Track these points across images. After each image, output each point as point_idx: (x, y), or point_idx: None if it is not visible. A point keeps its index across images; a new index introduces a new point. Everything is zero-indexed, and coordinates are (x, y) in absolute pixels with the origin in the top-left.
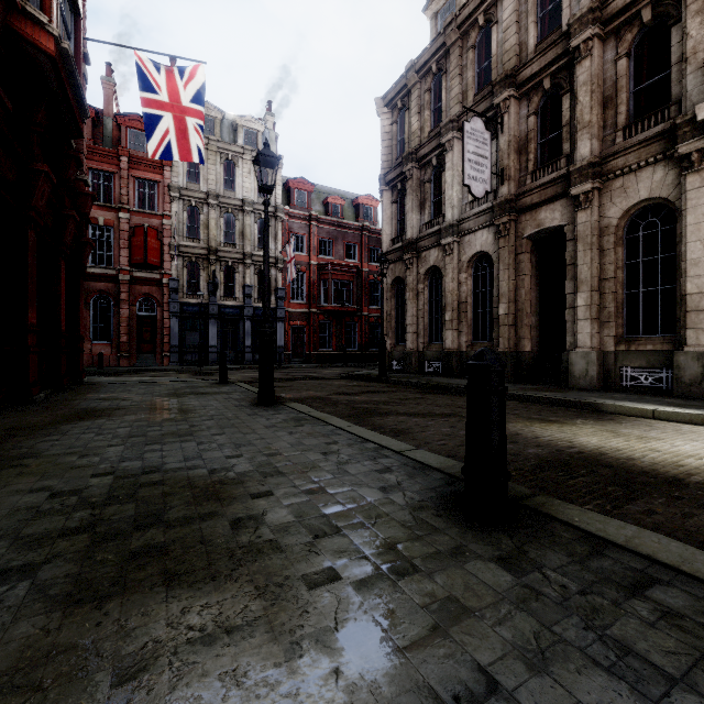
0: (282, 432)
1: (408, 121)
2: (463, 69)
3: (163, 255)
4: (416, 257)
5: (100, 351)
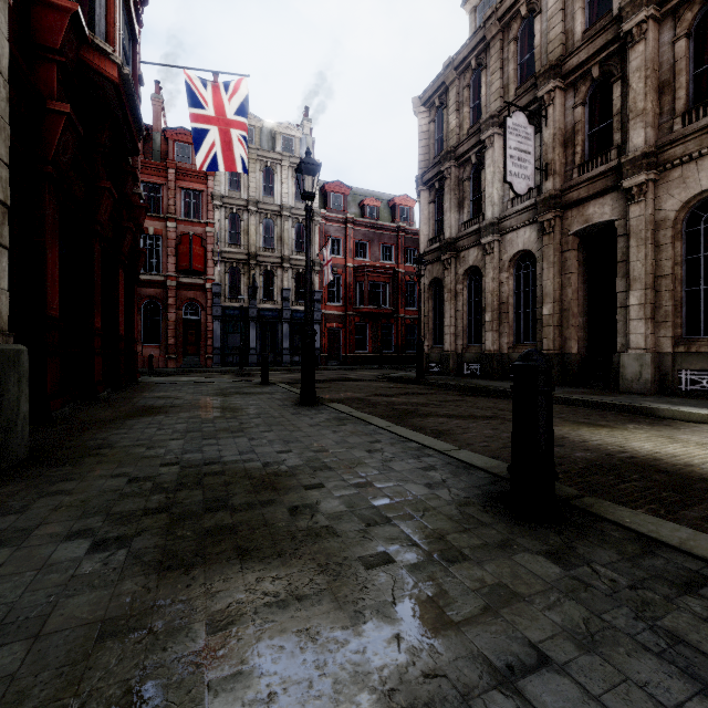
0: (326, 431)
1: (446, 119)
2: (504, 63)
3: (206, 261)
4: (454, 258)
5: (150, 353)
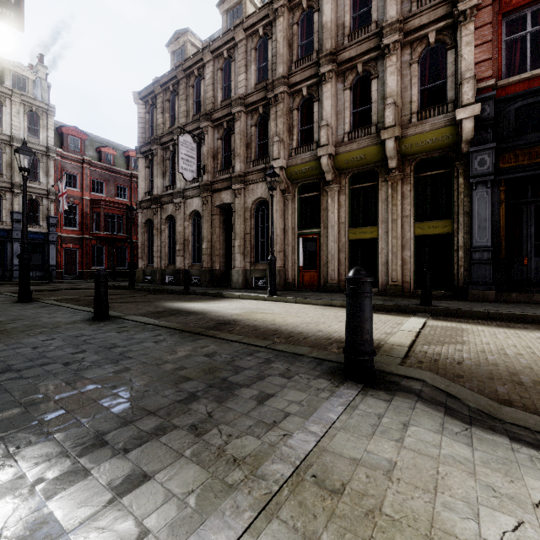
0: (30, 310)
1: (156, 115)
2: (187, 97)
3: None
4: (160, 208)
5: None
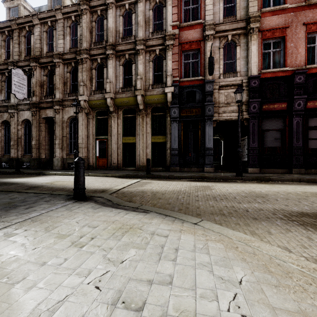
0: None
1: None
2: (20, 42)
3: None
4: None
5: None
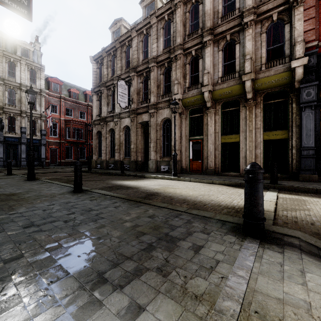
0: (35, 185)
1: (103, 70)
2: (122, 58)
3: None
4: (105, 124)
5: None
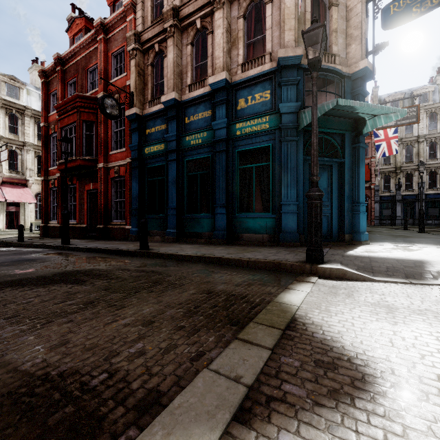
0: (421, 235)
1: None
2: None
3: (371, 175)
4: None
5: None
